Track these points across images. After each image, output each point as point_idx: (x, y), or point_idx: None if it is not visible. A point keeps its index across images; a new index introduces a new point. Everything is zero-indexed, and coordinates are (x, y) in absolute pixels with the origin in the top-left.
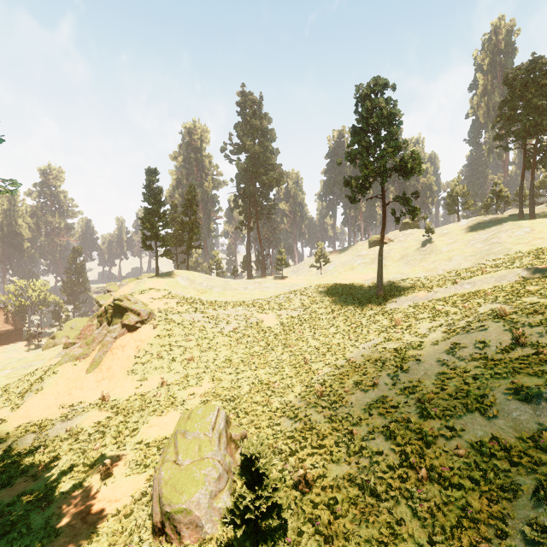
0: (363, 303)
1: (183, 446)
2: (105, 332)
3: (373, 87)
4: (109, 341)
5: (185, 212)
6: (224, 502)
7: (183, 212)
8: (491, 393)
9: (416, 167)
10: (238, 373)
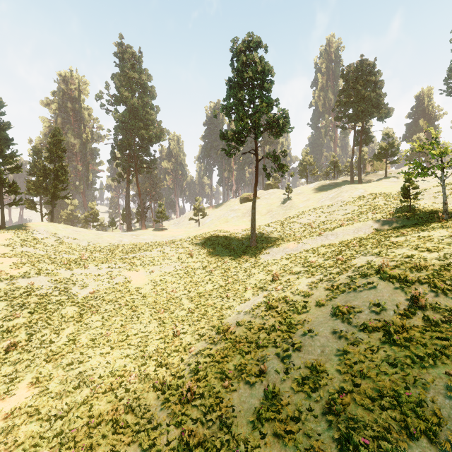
0: (239, 255)
1: None
2: None
3: (247, 43)
4: None
5: (50, 158)
6: None
7: (46, 157)
8: (429, 396)
9: (287, 124)
10: (80, 361)
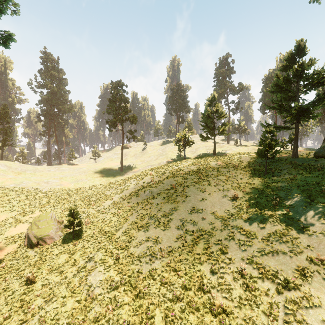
0: (114, 175)
1: (40, 224)
2: None
3: (118, 84)
4: None
5: None
6: (60, 233)
7: None
8: (140, 193)
9: (134, 121)
10: (54, 206)
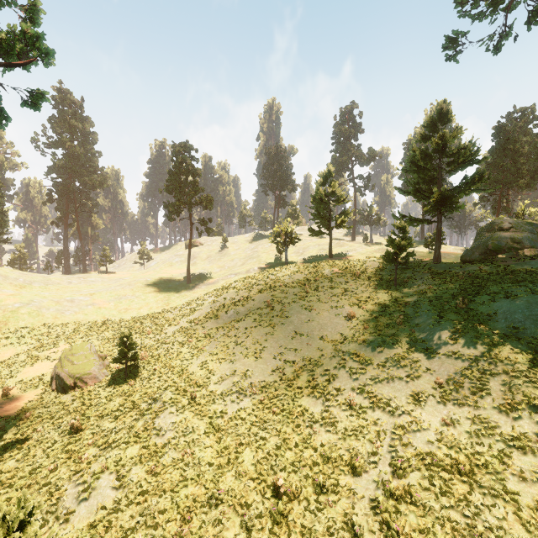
0: (177, 289)
1: (75, 359)
2: None
3: (183, 147)
4: None
5: None
6: (105, 371)
7: None
8: (220, 314)
9: (209, 205)
10: (88, 336)
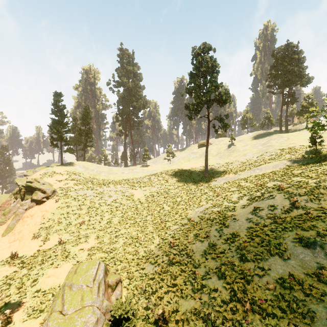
0: (197, 182)
1: (68, 297)
2: (19, 205)
3: (202, 49)
4: (21, 212)
5: (82, 123)
6: None
7: (81, 123)
8: (284, 242)
9: (228, 99)
10: (116, 231)
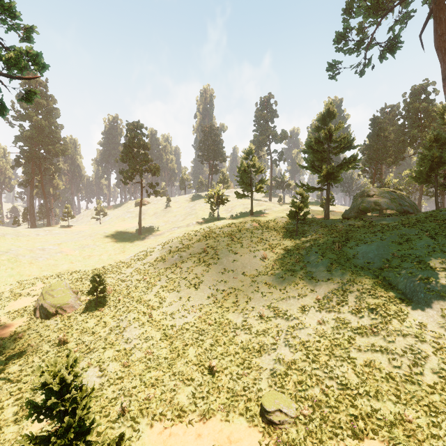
0: (131, 239)
1: (54, 293)
2: None
3: (136, 126)
4: None
5: None
6: (80, 302)
7: None
8: (167, 258)
9: (157, 172)
10: (60, 277)
